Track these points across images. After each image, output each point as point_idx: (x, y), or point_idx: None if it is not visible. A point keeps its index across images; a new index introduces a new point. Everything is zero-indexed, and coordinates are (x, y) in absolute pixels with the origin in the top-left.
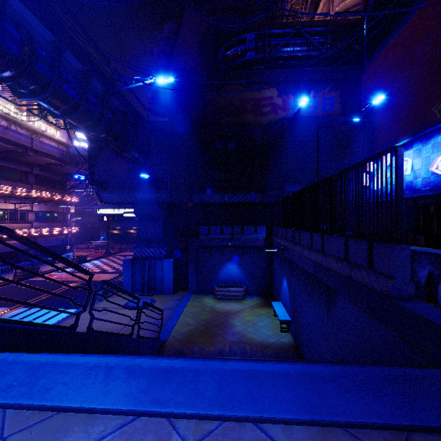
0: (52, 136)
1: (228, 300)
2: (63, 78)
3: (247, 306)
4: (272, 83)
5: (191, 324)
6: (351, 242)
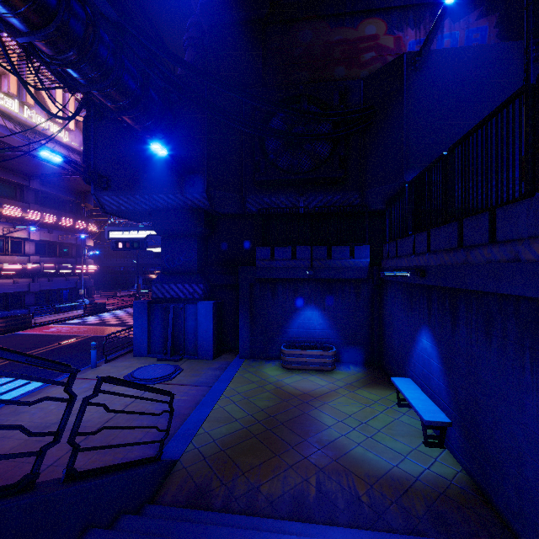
0: (58, 138)
1: (305, 372)
2: None
3: (341, 384)
4: (377, 11)
5: (237, 418)
6: None
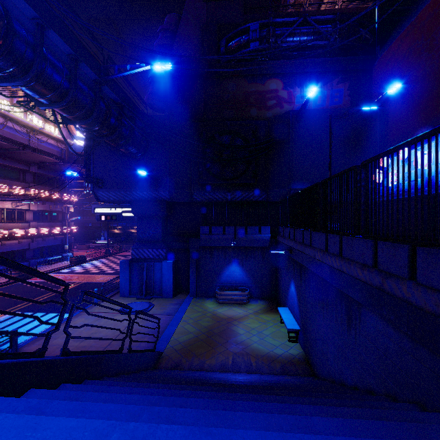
0: (50, 134)
1: (231, 305)
2: (47, 61)
3: (251, 312)
4: (277, 74)
5: (191, 331)
6: (383, 245)
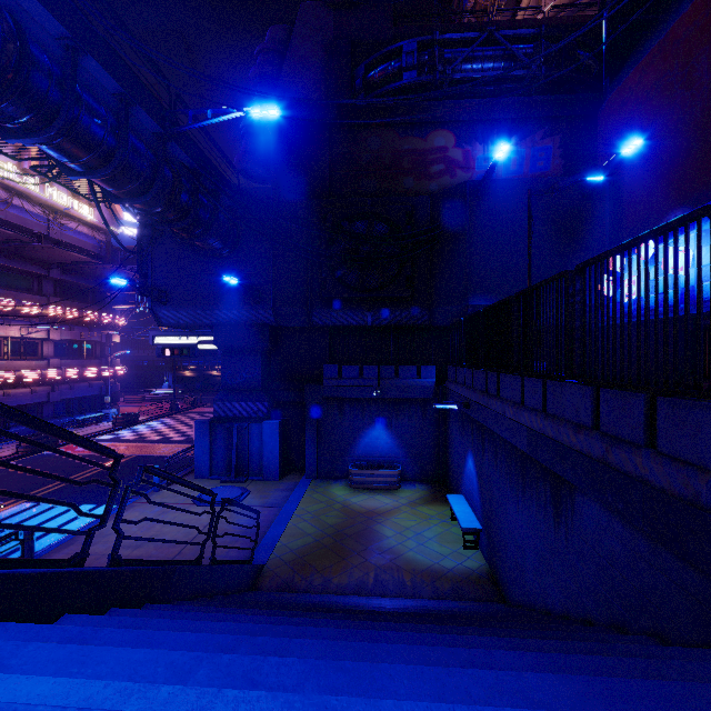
0: (82, 217)
1: (372, 491)
2: (82, 105)
3: (405, 502)
4: (446, 123)
5: (309, 533)
6: (607, 395)
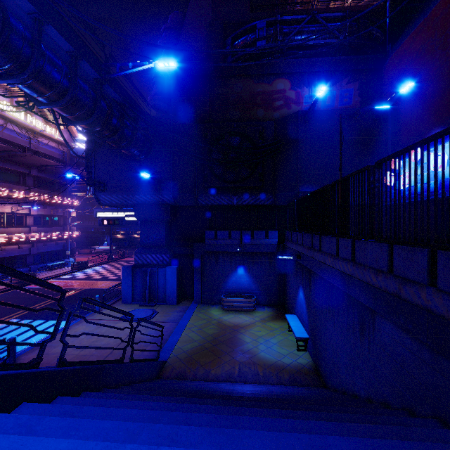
0: (52, 136)
1: (237, 312)
2: (45, 58)
3: (258, 319)
4: (284, 74)
5: (196, 340)
6: (399, 250)
